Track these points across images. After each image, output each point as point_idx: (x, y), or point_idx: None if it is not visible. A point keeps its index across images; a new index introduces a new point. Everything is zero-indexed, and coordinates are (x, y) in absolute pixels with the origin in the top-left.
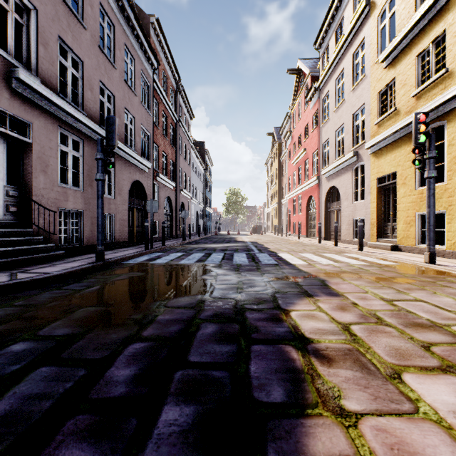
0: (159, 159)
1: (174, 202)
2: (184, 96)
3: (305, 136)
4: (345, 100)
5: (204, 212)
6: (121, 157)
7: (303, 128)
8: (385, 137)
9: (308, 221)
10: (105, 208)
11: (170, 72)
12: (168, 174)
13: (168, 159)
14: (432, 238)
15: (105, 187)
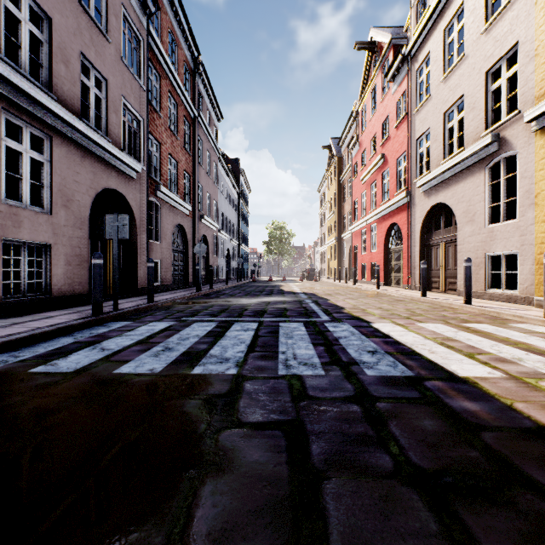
0: (163, 165)
1: (190, 234)
2: (207, 83)
3: (382, 137)
4: (468, 54)
5: (238, 251)
6: (70, 140)
7: (380, 126)
8: None
9: (388, 261)
10: (20, 230)
11: (183, 40)
12: (179, 191)
13: (179, 169)
14: None
15: (24, 188)
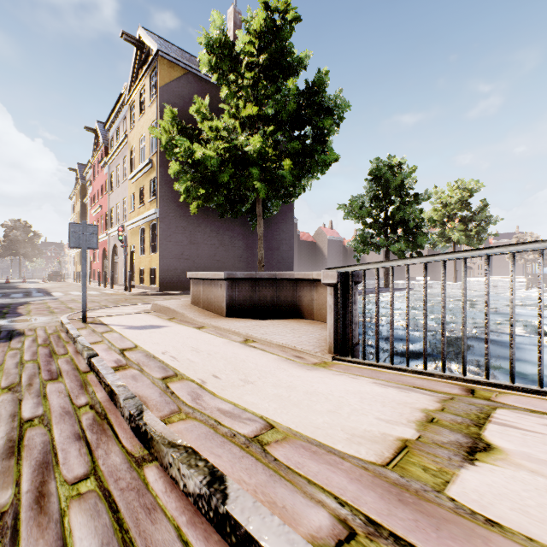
0: None
1: None
2: None
3: (102, 194)
4: (121, 187)
5: None
6: None
7: (101, 186)
8: (131, 224)
9: (105, 269)
10: None
11: None
12: None
13: None
14: (126, 280)
15: None
